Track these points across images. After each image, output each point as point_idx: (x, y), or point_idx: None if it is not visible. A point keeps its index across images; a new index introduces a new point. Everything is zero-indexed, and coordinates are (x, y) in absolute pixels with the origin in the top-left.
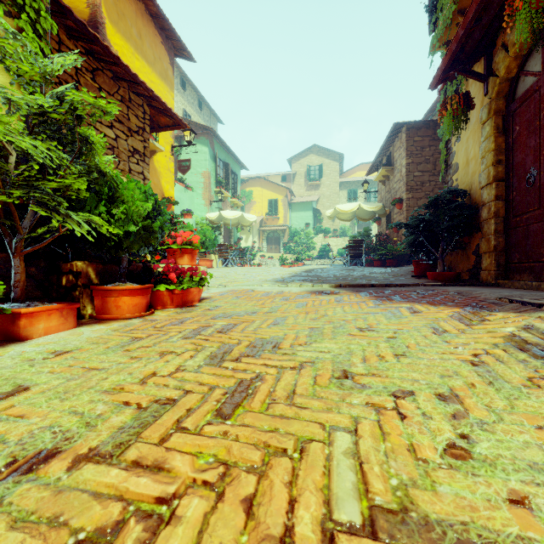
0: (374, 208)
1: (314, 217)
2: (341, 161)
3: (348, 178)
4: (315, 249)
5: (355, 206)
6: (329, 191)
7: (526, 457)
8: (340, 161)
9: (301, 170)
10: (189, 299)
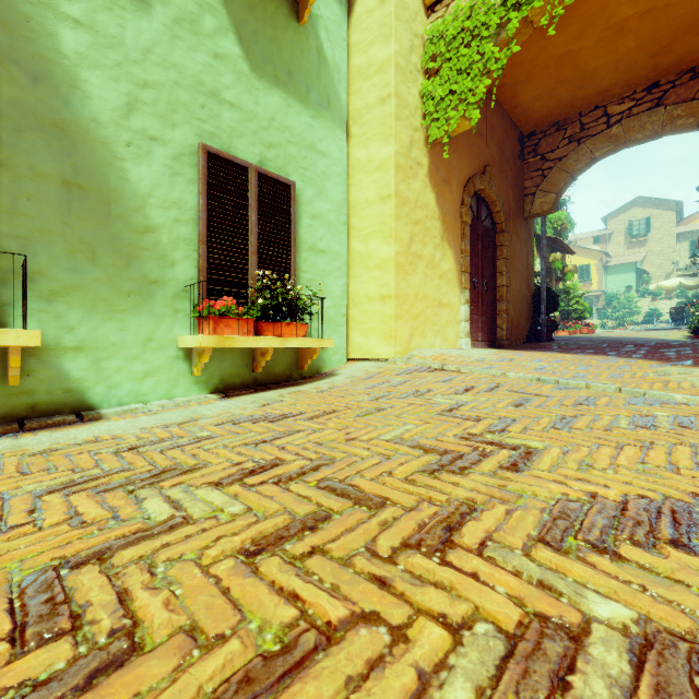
0: (695, 283)
1: (637, 278)
2: (679, 207)
3: (692, 224)
4: (640, 314)
5: (676, 282)
6: (660, 246)
7: (661, 335)
8: (677, 208)
9: (619, 227)
10: (594, 332)
